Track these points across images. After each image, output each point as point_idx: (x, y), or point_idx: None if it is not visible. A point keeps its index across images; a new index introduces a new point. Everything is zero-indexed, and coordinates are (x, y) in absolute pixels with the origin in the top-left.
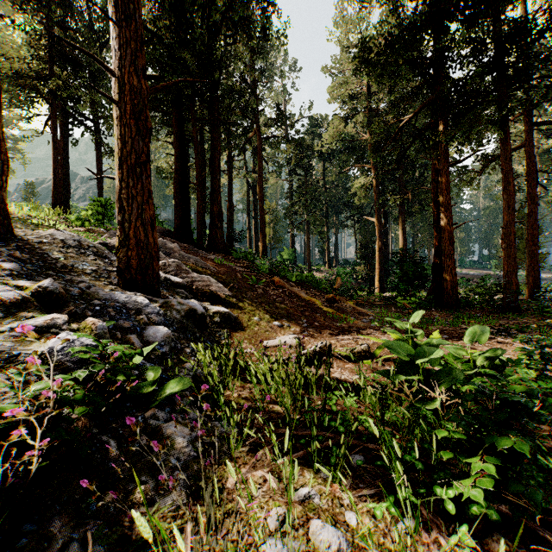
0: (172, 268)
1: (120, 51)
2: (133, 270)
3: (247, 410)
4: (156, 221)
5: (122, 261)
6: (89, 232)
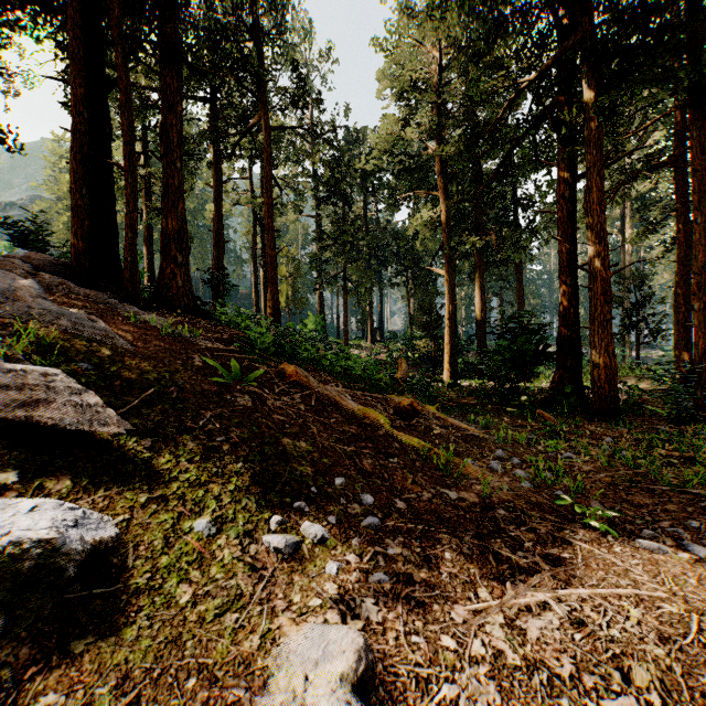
0: None
1: None
2: None
3: None
4: None
5: None
6: None
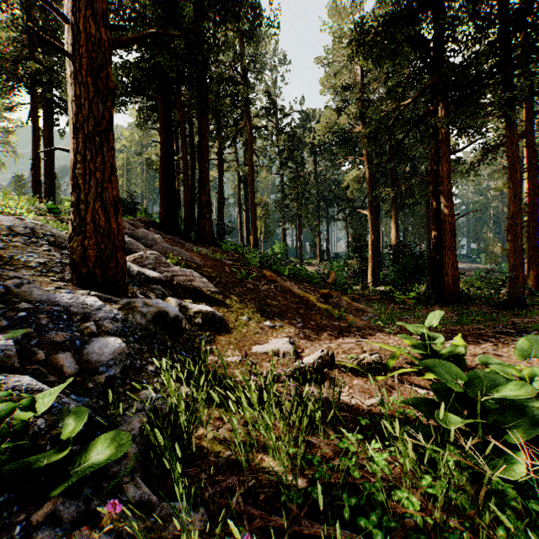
0: (149, 261)
1: None
2: (90, 263)
3: (223, 466)
4: (144, 213)
5: (76, 252)
6: (63, 222)
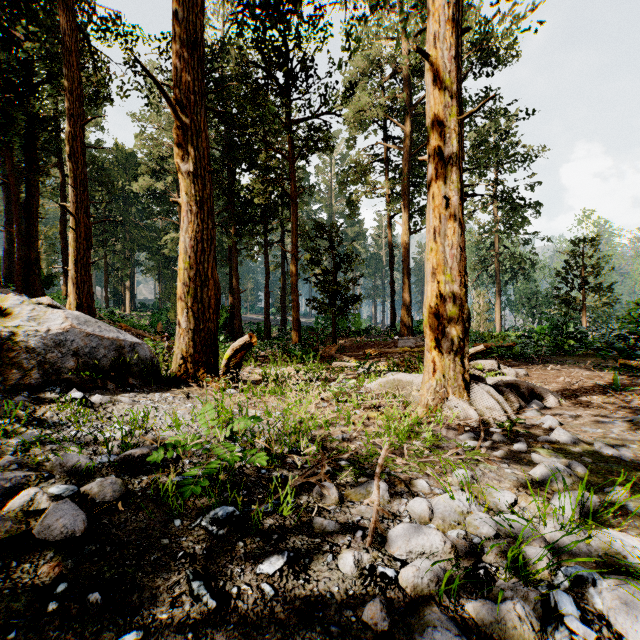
0: None
1: (79, 204)
2: None
3: None
4: None
5: None
6: None
